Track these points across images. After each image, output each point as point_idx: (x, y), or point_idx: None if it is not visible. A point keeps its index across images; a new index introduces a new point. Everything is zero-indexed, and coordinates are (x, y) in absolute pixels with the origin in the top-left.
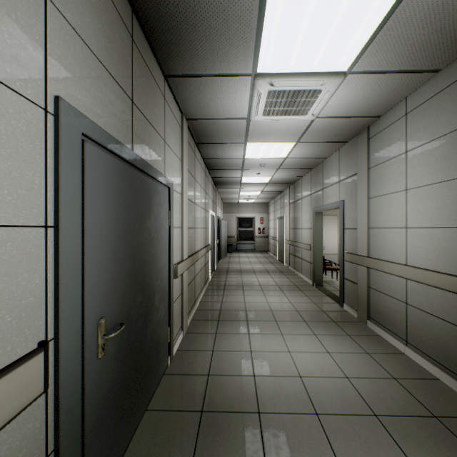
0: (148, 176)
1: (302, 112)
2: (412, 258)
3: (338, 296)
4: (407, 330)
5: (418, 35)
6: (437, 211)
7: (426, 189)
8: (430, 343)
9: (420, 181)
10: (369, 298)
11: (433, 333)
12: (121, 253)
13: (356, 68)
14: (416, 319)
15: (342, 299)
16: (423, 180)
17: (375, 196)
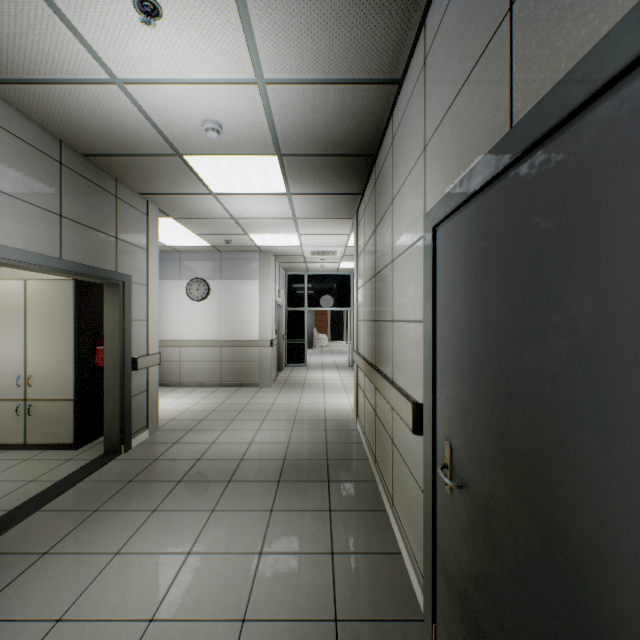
0: (603, 98)
1: None
2: None
3: None
4: None
5: None
6: None
7: None
8: None
9: None
10: None
11: None
12: (475, 369)
13: None
14: None
15: None
16: None
17: None
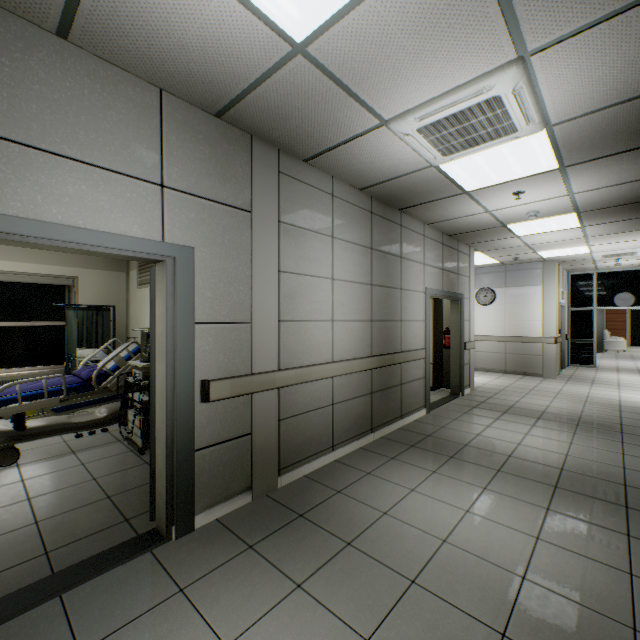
0: None
1: (430, 131)
2: (339, 353)
3: (81, 561)
4: (334, 432)
5: (420, 188)
6: (356, 307)
7: (349, 285)
8: (352, 425)
9: (345, 276)
10: (280, 438)
11: (353, 414)
12: None
13: (430, 169)
14: (342, 413)
15: (194, 509)
16: (347, 275)
17: (293, 273)
